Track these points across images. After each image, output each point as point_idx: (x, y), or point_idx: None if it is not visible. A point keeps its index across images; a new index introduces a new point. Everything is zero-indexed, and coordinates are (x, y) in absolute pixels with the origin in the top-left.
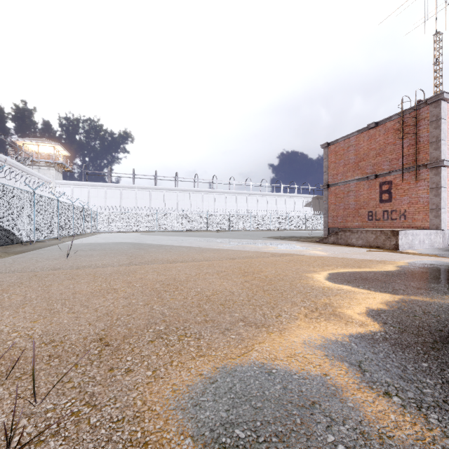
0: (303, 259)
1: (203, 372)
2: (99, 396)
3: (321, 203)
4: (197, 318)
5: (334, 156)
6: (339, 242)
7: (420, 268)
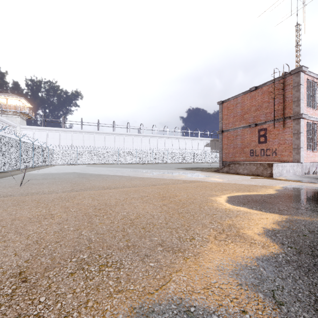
0: (207, 185)
1: (119, 316)
2: None
3: (216, 144)
4: (120, 243)
5: (226, 110)
6: (231, 171)
7: (292, 191)
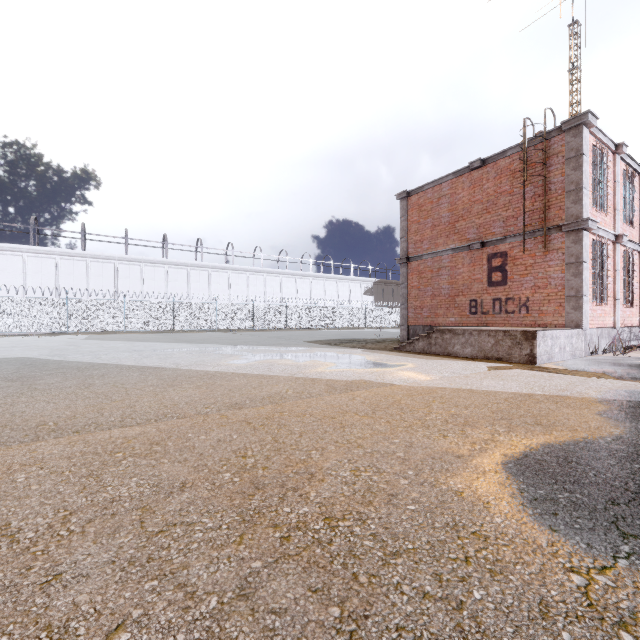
0: (400, 401)
1: None
2: None
3: (386, 291)
4: None
5: (417, 213)
6: (433, 350)
7: None
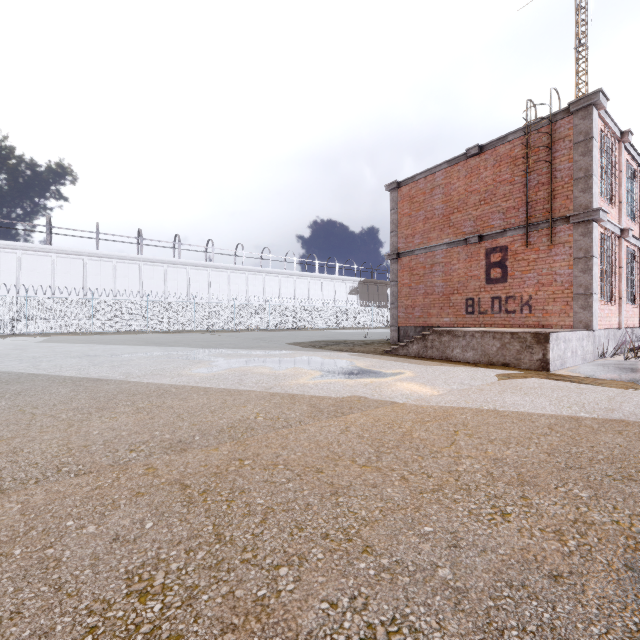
0: (412, 434)
1: None
2: None
3: (371, 290)
4: None
5: (408, 205)
6: (430, 354)
7: None
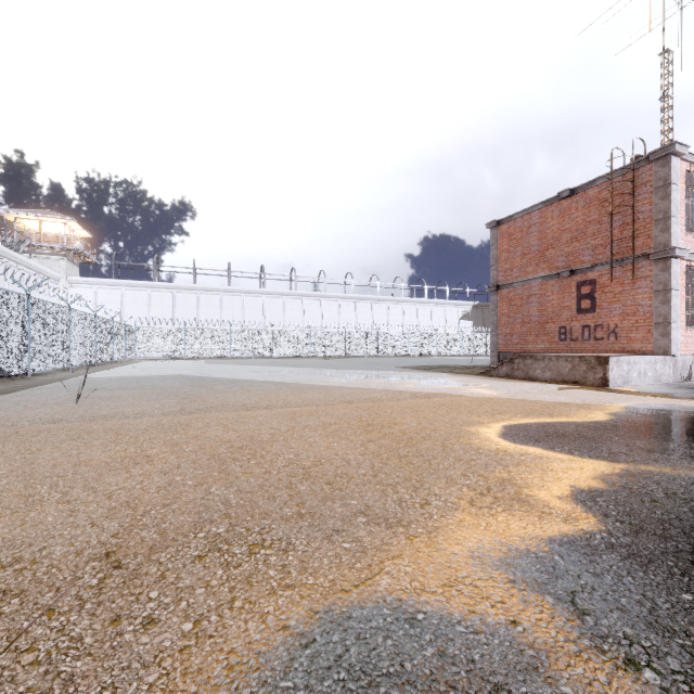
0: (461, 403)
1: (290, 623)
2: (82, 683)
3: (486, 315)
4: (285, 509)
5: (507, 241)
6: (516, 374)
7: (646, 416)
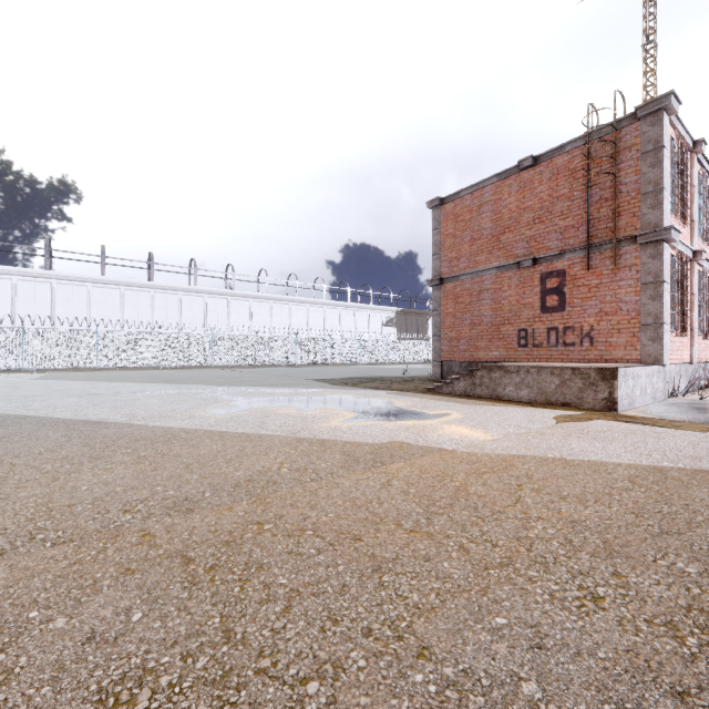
0: (467, 489)
1: None
2: None
3: (409, 321)
4: None
5: (452, 224)
6: (478, 392)
7: None
